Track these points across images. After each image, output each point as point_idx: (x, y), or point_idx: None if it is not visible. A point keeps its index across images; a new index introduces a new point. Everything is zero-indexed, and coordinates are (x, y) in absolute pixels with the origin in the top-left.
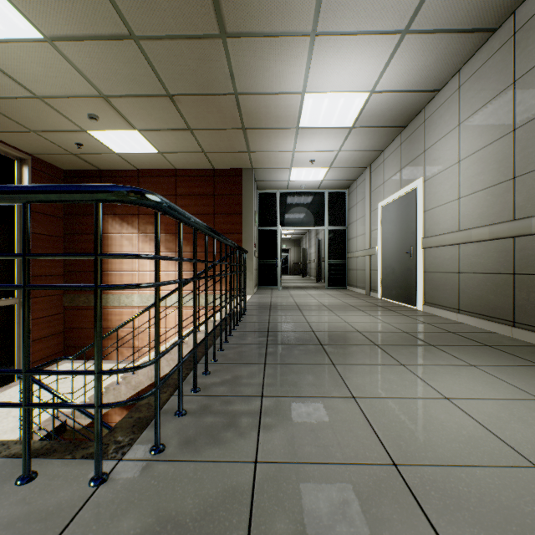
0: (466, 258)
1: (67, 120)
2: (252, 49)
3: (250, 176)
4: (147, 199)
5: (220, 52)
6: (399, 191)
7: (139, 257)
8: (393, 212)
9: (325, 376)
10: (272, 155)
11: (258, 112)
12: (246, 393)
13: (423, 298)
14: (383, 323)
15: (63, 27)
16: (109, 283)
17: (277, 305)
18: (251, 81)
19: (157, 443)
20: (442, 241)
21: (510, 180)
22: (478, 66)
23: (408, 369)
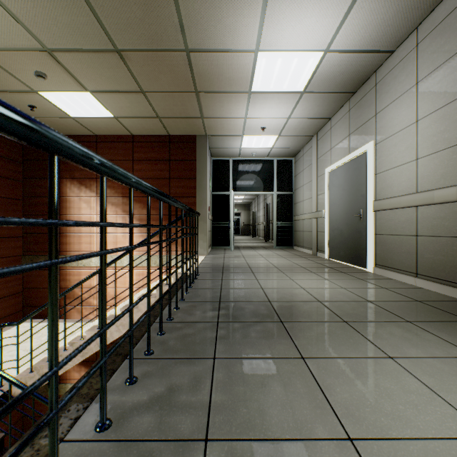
0: (425, 221)
1: (14, 79)
2: None
3: (204, 143)
4: None
5: None
6: (347, 155)
7: None
8: (341, 176)
9: (297, 384)
10: (224, 121)
11: (211, 73)
12: (181, 431)
13: (374, 260)
14: (341, 289)
15: None
16: (67, 245)
17: (230, 267)
18: (202, 35)
19: None
20: (397, 203)
21: None
22: (441, 18)
23: (402, 367)
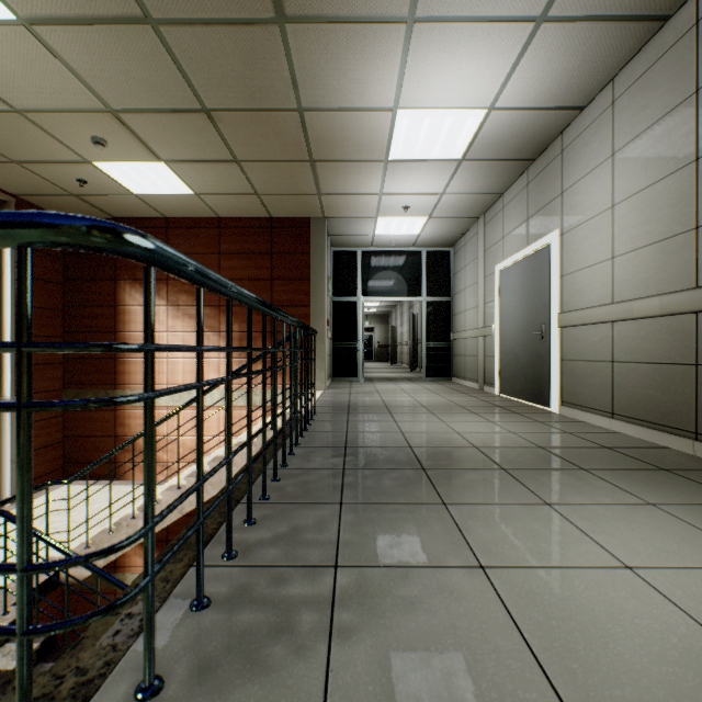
0: (623, 342)
1: (62, 146)
2: (323, 42)
3: (321, 228)
4: (121, 241)
5: (276, 45)
6: (525, 248)
7: (106, 348)
8: (516, 278)
9: (434, 526)
10: (351, 198)
11: (332, 137)
12: (310, 560)
13: (560, 396)
14: (508, 434)
15: (44, 2)
16: (126, 375)
17: (359, 406)
18: (321, 91)
19: (148, 678)
20: (588, 317)
21: (690, 230)
22: (642, 71)
23: (557, 512)
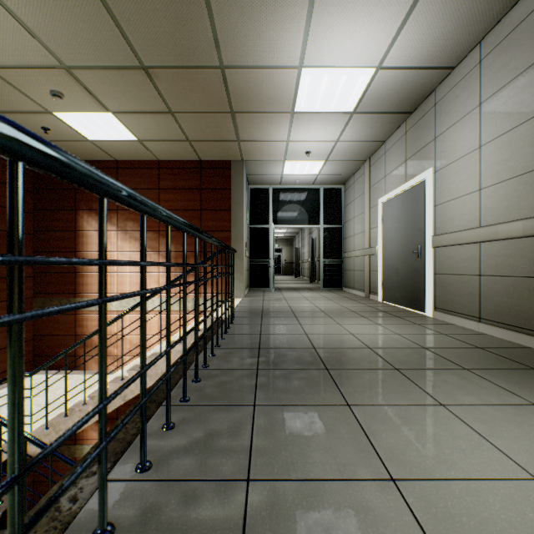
0: (489, 259)
1: (26, 98)
2: (240, 6)
3: (240, 169)
4: None
5: (201, 8)
6: (403, 184)
7: None
8: (396, 208)
9: (341, 430)
10: (264, 144)
11: (248, 91)
12: (223, 472)
13: (433, 303)
14: (394, 335)
15: None
16: (84, 286)
17: (270, 311)
18: (239, 50)
19: None
20: (459, 238)
21: None
22: (506, 33)
23: (453, 414)
